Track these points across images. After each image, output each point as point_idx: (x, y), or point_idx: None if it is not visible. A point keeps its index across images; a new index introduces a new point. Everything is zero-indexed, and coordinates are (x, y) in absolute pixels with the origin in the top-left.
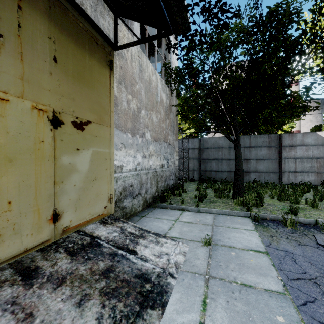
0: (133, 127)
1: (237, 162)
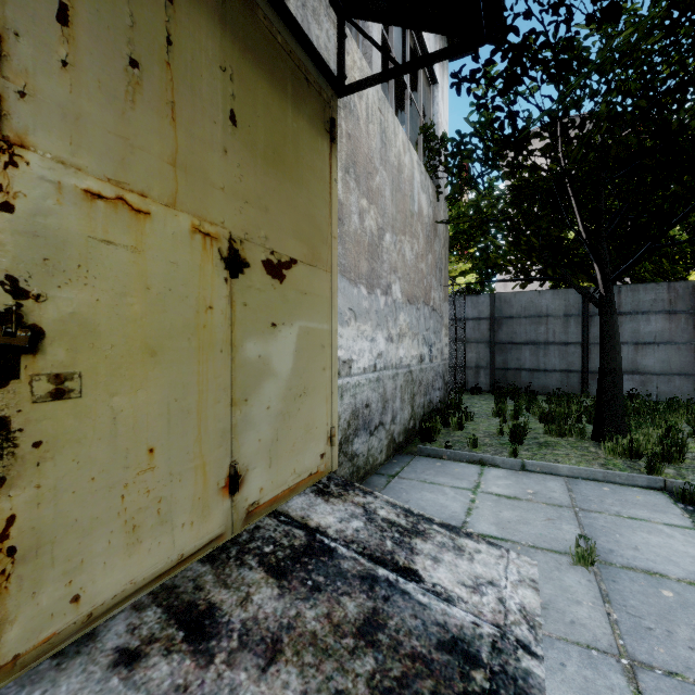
0: (371, 271)
1: (606, 351)
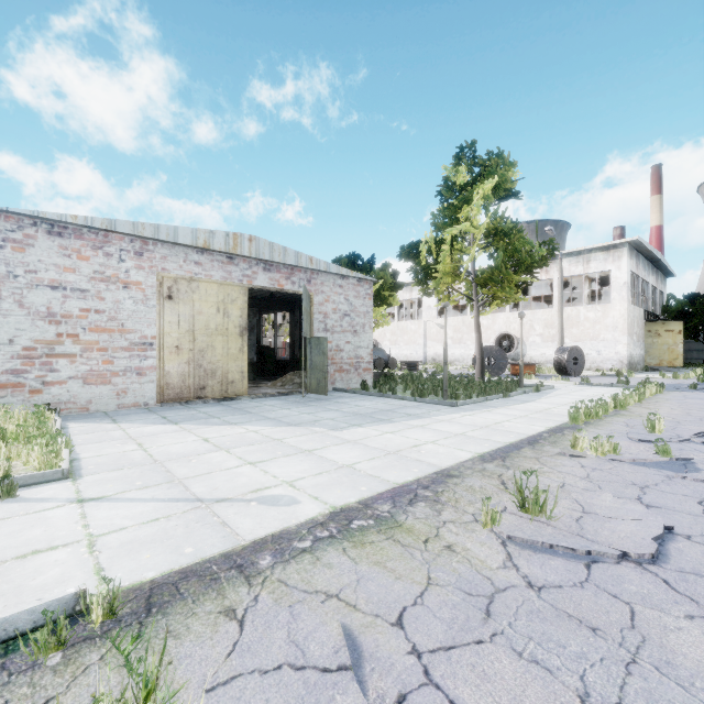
0: None
1: None
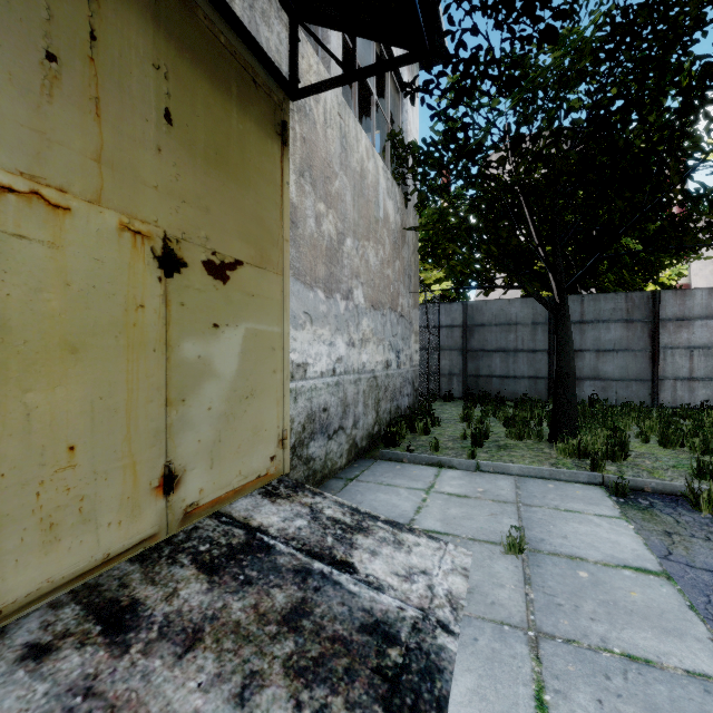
0: (329, 276)
1: (561, 357)
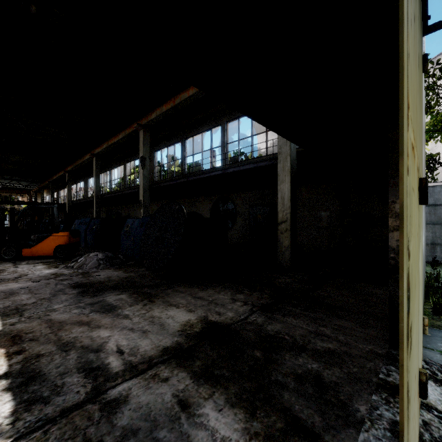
0: None
1: None
